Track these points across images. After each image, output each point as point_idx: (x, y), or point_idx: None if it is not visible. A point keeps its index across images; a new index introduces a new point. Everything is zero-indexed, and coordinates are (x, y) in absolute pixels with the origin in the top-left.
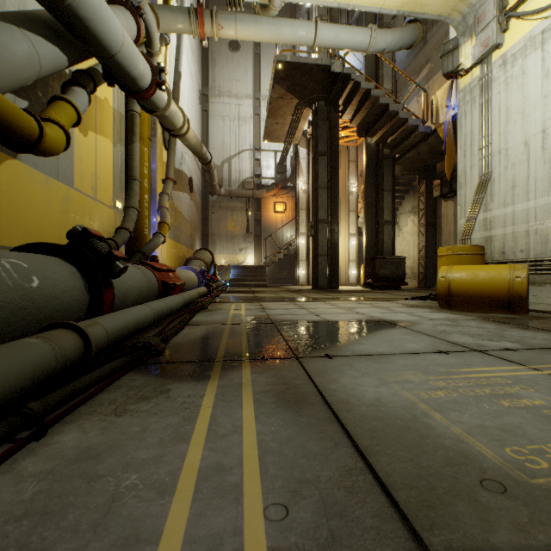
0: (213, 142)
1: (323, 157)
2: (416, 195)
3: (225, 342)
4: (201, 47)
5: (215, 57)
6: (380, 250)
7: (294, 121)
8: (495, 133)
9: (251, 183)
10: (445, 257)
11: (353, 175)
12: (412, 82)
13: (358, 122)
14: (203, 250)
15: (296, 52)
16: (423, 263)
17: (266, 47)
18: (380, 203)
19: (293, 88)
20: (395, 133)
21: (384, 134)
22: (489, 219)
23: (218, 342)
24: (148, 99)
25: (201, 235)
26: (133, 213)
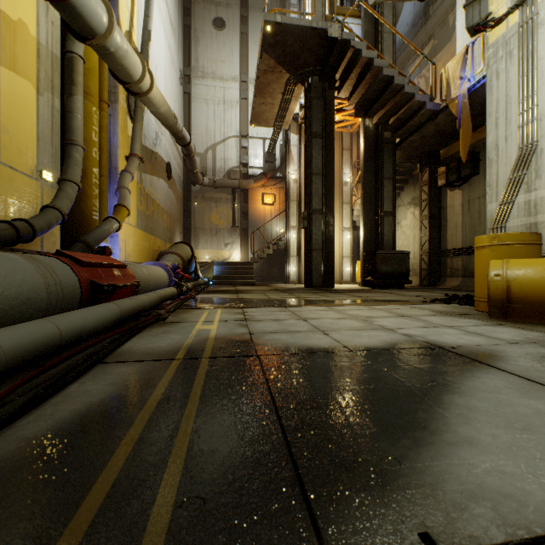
0: (196, 127)
1: (317, 139)
2: (416, 185)
3: (134, 439)
4: (182, 23)
5: (198, 35)
6: (379, 245)
7: (284, 101)
8: (543, 91)
9: (238, 173)
10: (488, 249)
11: (347, 164)
12: (419, 52)
13: (356, 101)
14: (180, 244)
15: (288, 12)
16: (426, 259)
17: (254, 26)
18: (379, 192)
19: (283, 58)
20: (399, 111)
21: (386, 114)
22: (534, 201)
23: (115, 439)
24: (70, 6)
25: (183, 228)
26: (71, 189)
